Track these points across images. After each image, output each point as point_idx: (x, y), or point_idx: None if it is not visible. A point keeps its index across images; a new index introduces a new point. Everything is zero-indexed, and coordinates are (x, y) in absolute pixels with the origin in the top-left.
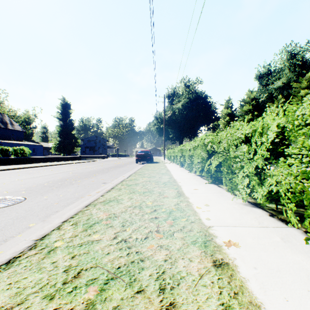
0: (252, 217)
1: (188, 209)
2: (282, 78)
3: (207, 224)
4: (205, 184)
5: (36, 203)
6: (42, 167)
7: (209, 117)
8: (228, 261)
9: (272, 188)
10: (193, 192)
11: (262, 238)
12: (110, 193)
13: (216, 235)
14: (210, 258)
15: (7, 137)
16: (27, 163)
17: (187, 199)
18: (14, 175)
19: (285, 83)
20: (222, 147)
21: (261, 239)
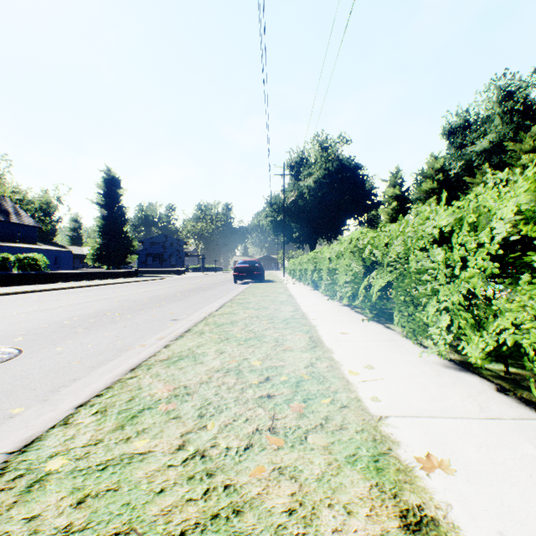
0: (464, 395)
1: (333, 376)
2: (489, 135)
3: (375, 411)
4: (360, 323)
5: (37, 362)
6: (67, 290)
7: (363, 203)
8: (435, 513)
9: (508, 337)
10: (341, 338)
11: (497, 447)
12: (182, 340)
13: (398, 439)
14: (394, 506)
15: (8, 237)
16: (41, 283)
17: (329, 353)
18: (12, 304)
19: (495, 143)
20: (393, 254)
21: (496, 449)
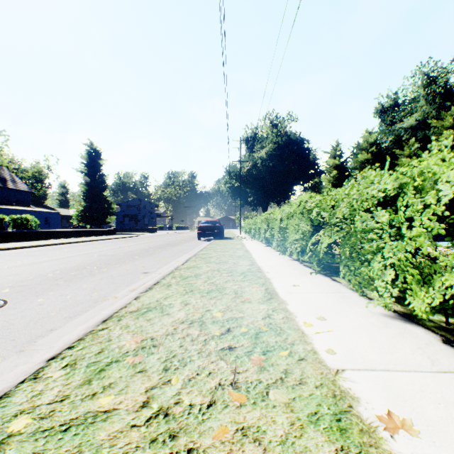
0: (413, 347)
1: (289, 327)
2: (415, 113)
3: (331, 364)
4: (309, 276)
5: (19, 312)
6: (54, 246)
7: (307, 172)
8: None
9: None
10: (293, 290)
11: None
12: (151, 292)
13: (356, 394)
14: None
15: (5, 201)
16: (32, 240)
17: (284, 305)
18: (5, 258)
19: (420, 121)
20: (339, 215)
21: None
